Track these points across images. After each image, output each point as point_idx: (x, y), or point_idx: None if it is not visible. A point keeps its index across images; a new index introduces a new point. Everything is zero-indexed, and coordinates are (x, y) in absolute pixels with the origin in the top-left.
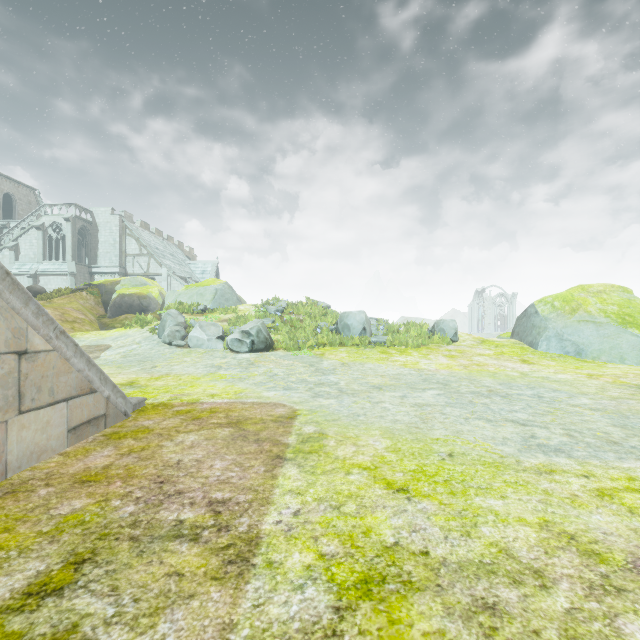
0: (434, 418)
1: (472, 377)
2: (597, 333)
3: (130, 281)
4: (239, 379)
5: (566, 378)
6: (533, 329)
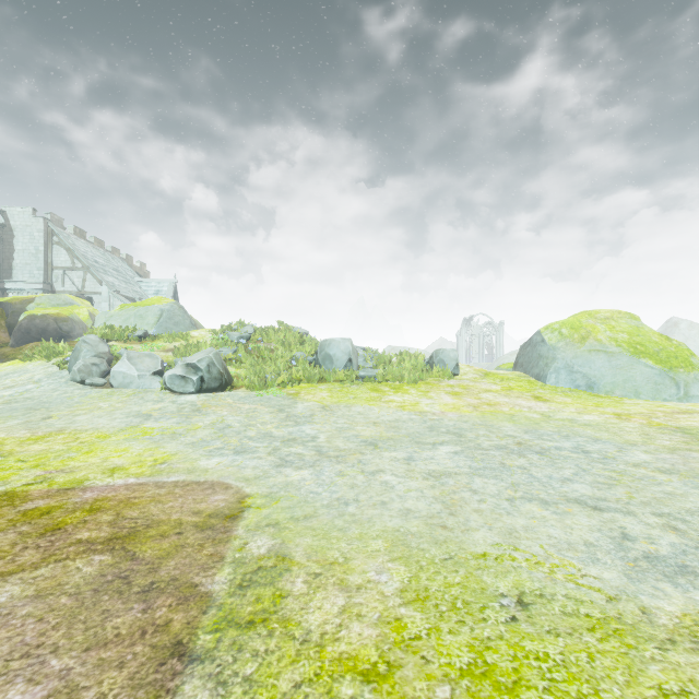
0: (464, 502)
1: (488, 422)
2: (609, 364)
3: (49, 299)
4: (171, 435)
5: (595, 420)
6: (540, 360)
